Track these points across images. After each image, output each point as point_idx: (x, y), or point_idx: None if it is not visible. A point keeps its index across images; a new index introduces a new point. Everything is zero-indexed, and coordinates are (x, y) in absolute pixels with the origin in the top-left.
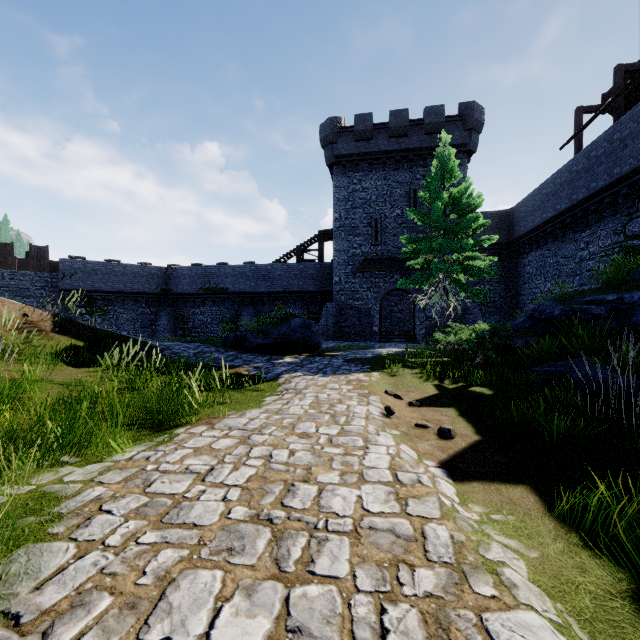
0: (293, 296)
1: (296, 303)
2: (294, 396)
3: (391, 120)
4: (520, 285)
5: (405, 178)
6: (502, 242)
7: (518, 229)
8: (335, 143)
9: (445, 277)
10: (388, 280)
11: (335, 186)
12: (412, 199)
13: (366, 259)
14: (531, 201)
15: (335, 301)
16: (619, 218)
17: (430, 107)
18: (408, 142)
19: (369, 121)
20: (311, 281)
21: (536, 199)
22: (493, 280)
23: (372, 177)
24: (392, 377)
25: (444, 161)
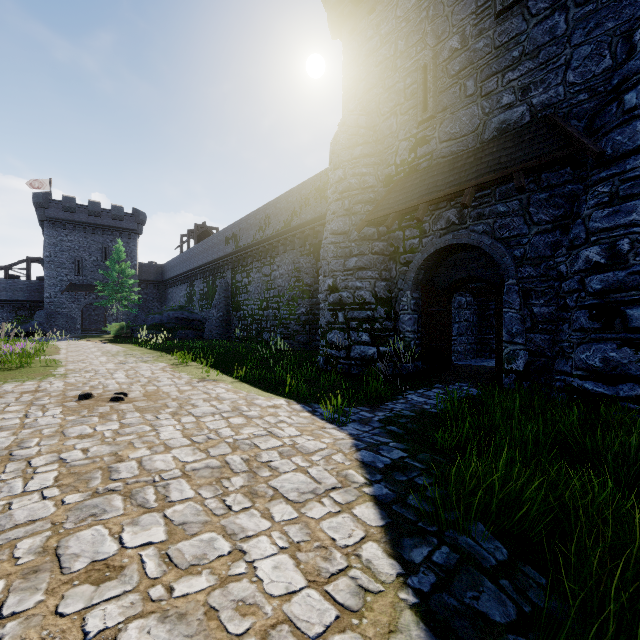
0: (2, 303)
1: (4, 308)
2: (60, 341)
3: (90, 206)
4: (167, 303)
5: (99, 240)
6: (159, 281)
7: (165, 276)
8: (47, 208)
9: (118, 302)
10: (88, 297)
11: (46, 235)
12: (104, 253)
13: (71, 284)
14: (168, 265)
15: (46, 309)
16: (186, 285)
17: (115, 206)
18: (101, 221)
19: (74, 203)
20: (21, 293)
21: (169, 266)
22: (155, 300)
23: (76, 235)
24: (90, 339)
25: (117, 252)
